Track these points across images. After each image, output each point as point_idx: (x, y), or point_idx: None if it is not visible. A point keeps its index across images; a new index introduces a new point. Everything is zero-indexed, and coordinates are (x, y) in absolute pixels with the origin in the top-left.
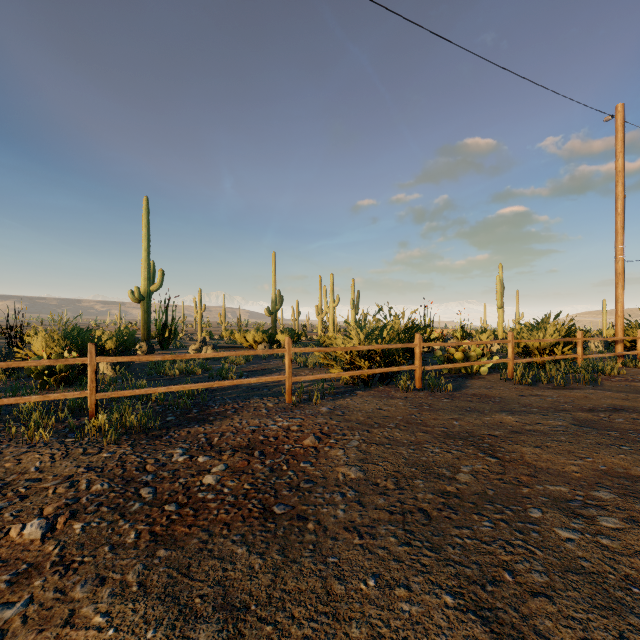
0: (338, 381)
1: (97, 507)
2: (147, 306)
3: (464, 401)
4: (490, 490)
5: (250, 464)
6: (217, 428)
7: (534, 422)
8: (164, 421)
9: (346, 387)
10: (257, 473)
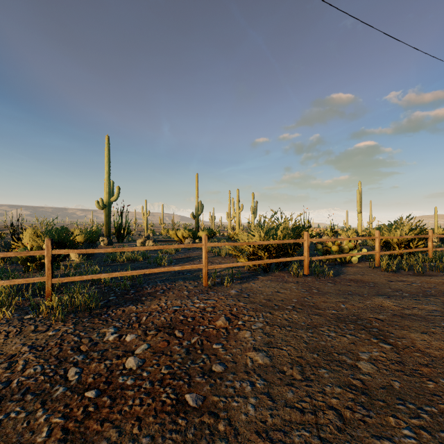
0: (243, 267)
1: (22, 393)
2: (108, 212)
3: (345, 285)
4: (395, 383)
5: (169, 345)
6: (147, 308)
7: (410, 306)
8: (107, 300)
9: (249, 272)
10: (174, 355)
